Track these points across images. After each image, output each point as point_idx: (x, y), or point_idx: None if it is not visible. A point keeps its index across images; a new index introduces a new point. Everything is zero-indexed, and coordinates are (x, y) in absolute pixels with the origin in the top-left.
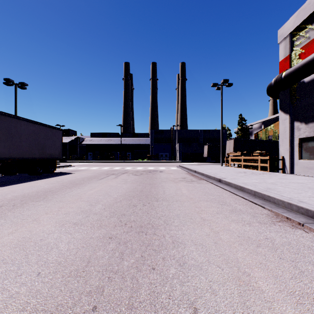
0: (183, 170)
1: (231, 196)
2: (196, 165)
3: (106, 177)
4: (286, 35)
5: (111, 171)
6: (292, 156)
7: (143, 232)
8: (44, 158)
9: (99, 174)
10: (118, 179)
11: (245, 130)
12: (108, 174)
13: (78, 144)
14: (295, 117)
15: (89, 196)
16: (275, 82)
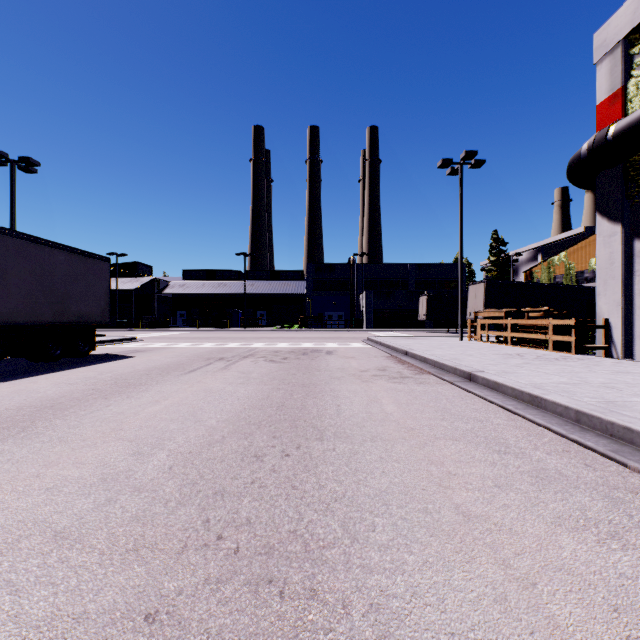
0: (379, 350)
1: (513, 421)
2: (405, 338)
3: (203, 366)
4: (614, 42)
5: (219, 352)
6: (628, 319)
7: (271, 584)
8: (67, 322)
9: (189, 360)
10: (230, 373)
11: (504, 265)
12: (211, 359)
13: (155, 294)
14: (637, 229)
15: (143, 423)
16: (591, 150)
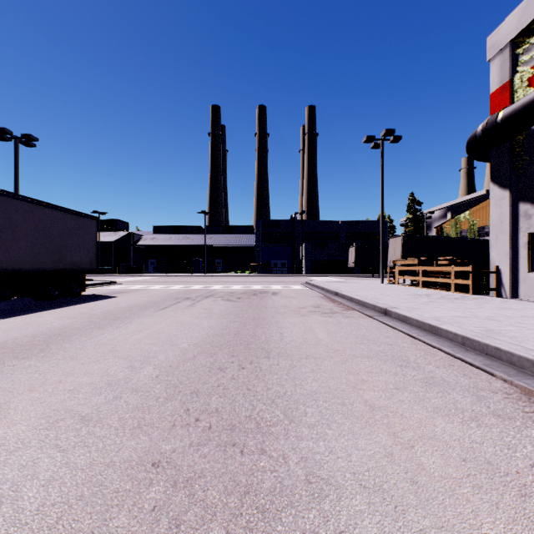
0: (315, 292)
1: (415, 345)
2: (336, 282)
3: (173, 304)
4: (503, 44)
5: (185, 293)
6: (514, 266)
7: (234, 446)
8: (63, 269)
9: (162, 299)
10: (195, 309)
11: (419, 221)
12: (179, 298)
13: (131, 246)
14: (521, 194)
15: (132, 346)
16: (484, 131)
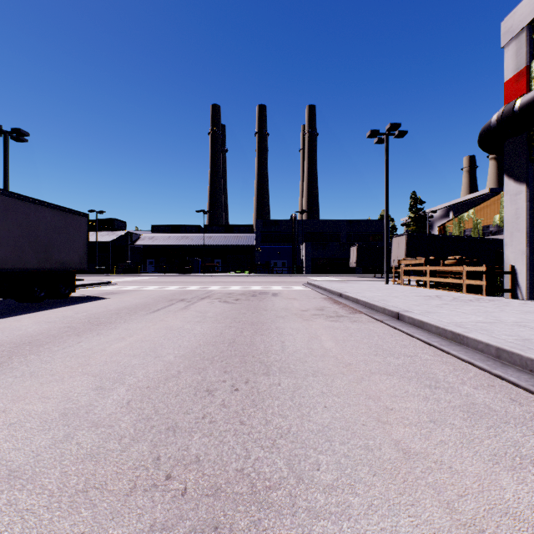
0: (317, 293)
1: (439, 356)
2: (339, 282)
3: (166, 307)
4: (519, 28)
5: (181, 294)
6: (532, 266)
7: (216, 532)
8: (50, 269)
9: (155, 301)
10: (189, 312)
11: (421, 220)
12: (173, 300)
13: (129, 245)
14: None
15: (108, 358)
16: (499, 120)
